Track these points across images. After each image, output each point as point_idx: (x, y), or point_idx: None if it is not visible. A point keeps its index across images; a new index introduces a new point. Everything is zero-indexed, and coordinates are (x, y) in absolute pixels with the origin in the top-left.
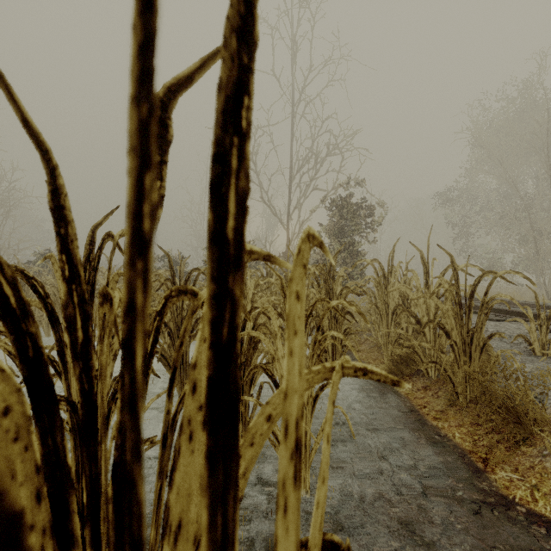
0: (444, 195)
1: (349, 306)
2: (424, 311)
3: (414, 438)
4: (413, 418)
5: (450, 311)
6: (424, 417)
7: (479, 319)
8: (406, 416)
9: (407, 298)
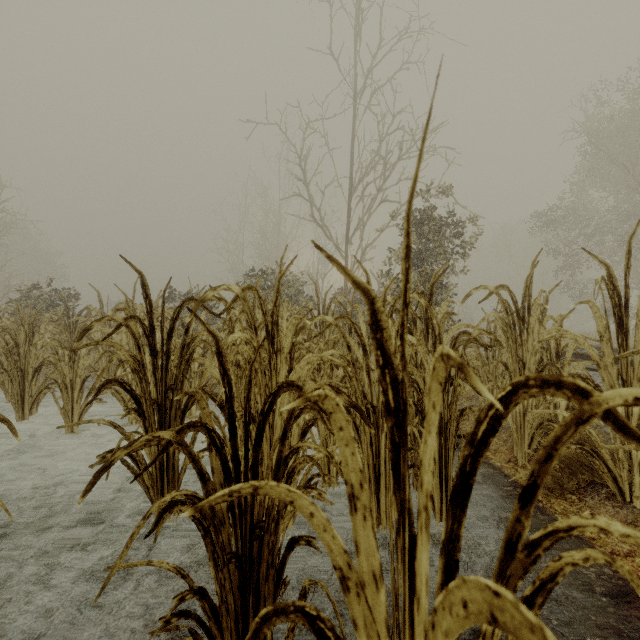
0: (545, 217)
1: None
2: (615, 377)
3: None
4: None
5: None
6: None
7: None
8: (619, 609)
9: (556, 351)
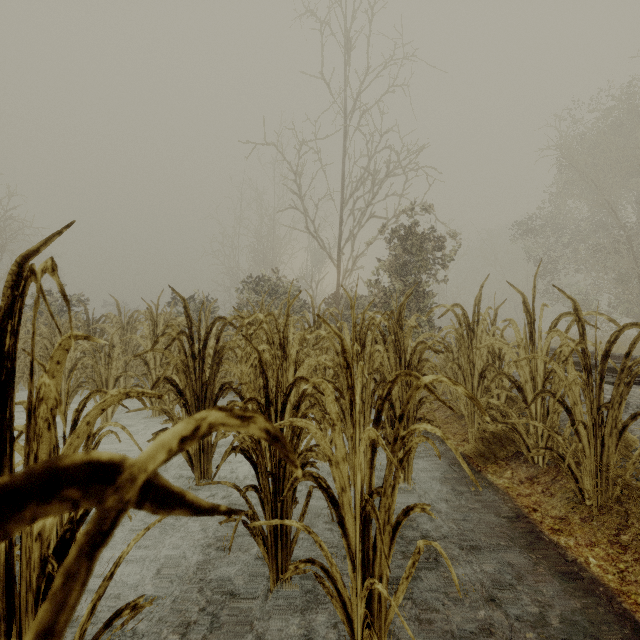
0: (525, 225)
1: (452, 385)
2: (528, 374)
3: (529, 564)
4: (522, 529)
5: (577, 379)
6: (536, 528)
7: (616, 391)
8: (511, 524)
9: (499, 355)
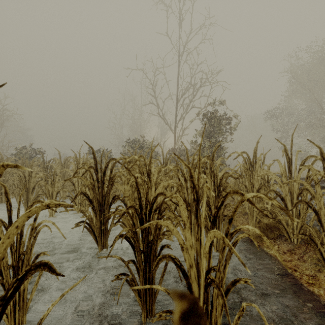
0: (271, 113)
1: (268, 199)
2: (287, 191)
3: (298, 305)
4: (289, 282)
5: None
6: (298, 282)
7: None
8: (282, 279)
9: (267, 180)
